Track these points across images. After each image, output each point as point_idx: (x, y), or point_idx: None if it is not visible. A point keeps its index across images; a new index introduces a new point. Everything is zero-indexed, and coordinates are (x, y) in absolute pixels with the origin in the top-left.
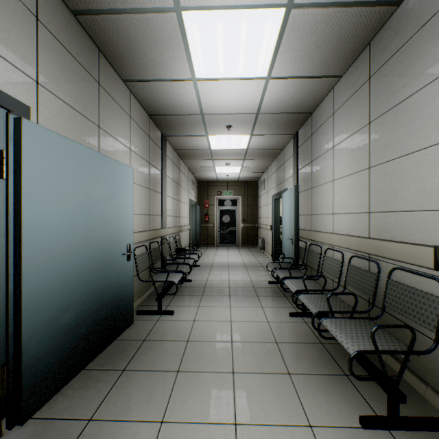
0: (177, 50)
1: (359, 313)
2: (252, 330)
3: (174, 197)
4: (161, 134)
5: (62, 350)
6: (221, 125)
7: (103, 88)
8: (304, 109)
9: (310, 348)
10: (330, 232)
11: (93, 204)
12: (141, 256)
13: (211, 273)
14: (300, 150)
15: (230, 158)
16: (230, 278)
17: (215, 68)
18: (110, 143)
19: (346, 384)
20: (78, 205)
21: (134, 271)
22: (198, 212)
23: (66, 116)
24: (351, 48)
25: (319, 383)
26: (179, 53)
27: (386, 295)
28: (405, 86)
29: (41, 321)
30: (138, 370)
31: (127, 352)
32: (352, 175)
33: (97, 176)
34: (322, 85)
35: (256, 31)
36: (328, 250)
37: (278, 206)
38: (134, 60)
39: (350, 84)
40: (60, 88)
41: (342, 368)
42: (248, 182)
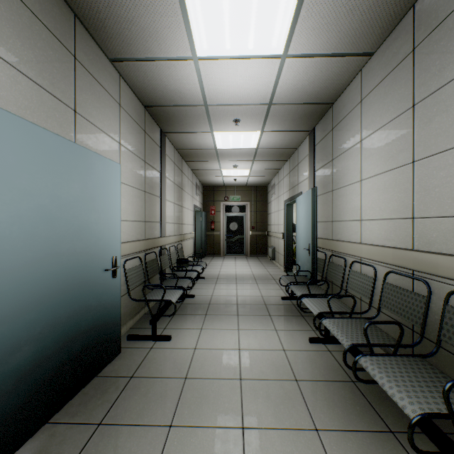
0: (172, 15)
1: (404, 347)
2: (265, 363)
3: (176, 202)
4: (160, 130)
5: (9, 405)
6: (227, 119)
7: (81, 64)
8: (325, 98)
9: (339, 389)
10: (357, 241)
11: (61, 206)
12: (134, 270)
13: (217, 287)
14: (318, 148)
15: (238, 160)
16: (238, 292)
17: (219, 43)
18: (91, 133)
19: (395, 447)
20: (37, 207)
21: (124, 288)
22: (203, 219)
23: (22, 91)
24: (390, 12)
25: (358, 445)
26: (175, 19)
27: (443, 326)
28: None
29: None
30: (119, 423)
31: (108, 395)
32: (387, 172)
33: (68, 171)
34: (348, 66)
35: None
36: (354, 263)
37: (291, 212)
38: (120, 30)
39: (384, 62)
40: (12, 52)
41: (385, 420)
42: (257, 186)
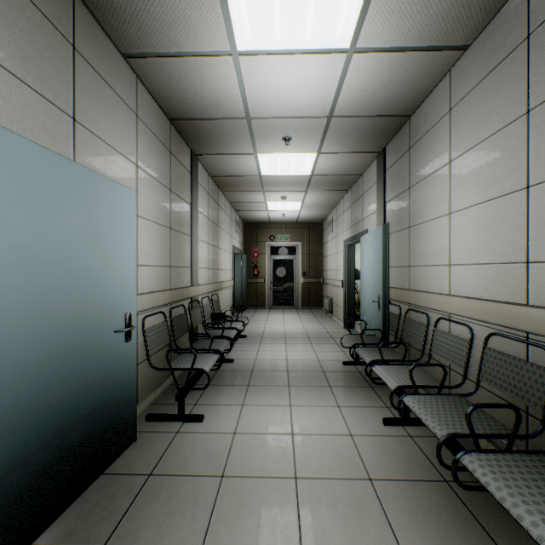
0: None
1: (520, 438)
2: (327, 454)
3: (210, 243)
4: (190, 152)
5: None
6: (275, 137)
7: (82, 58)
8: (400, 109)
9: (429, 493)
10: (445, 292)
11: (52, 246)
12: (155, 329)
13: (261, 348)
14: (390, 174)
15: (288, 189)
16: (288, 356)
17: (267, 31)
18: (97, 149)
19: None
20: (14, 248)
21: (143, 353)
22: (244, 264)
23: None
24: None
25: None
26: None
27: None
28: None
29: None
30: None
31: (117, 502)
32: (488, 202)
33: (61, 198)
34: (434, 65)
35: None
36: (440, 321)
37: (353, 255)
38: (134, 12)
39: (484, 57)
40: None
41: (497, 541)
42: (310, 223)
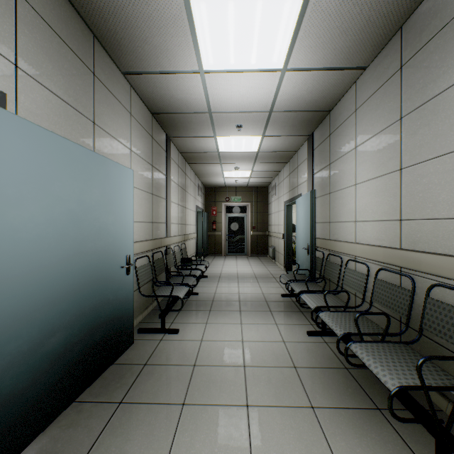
0: (182, 36)
1: (391, 336)
2: (266, 352)
3: (180, 204)
4: (165, 135)
5: (46, 382)
6: (230, 125)
7: (98, 80)
8: (322, 106)
9: (334, 375)
10: (352, 241)
11: (86, 210)
12: (143, 268)
13: (219, 285)
14: (316, 152)
15: (240, 162)
16: (239, 290)
17: (224, 58)
18: (107, 141)
19: (380, 421)
20: (67, 211)
21: (135, 285)
22: (205, 220)
23: (53, 109)
24: (380, 33)
25: (348, 419)
26: (184, 39)
27: (424, 316)
28: (448, 72)
29: (19, 350)
30: (137, 402)
31: (126, 379)
32: (379, 178)
33: (91, 178)
34: (344, 78)
35: (273, 13)
36: (349, 262)
37: (291, 213)
38: (133, 48)
39: (376, 76)
40: (45, 75)
41: (373, 399)
42: (258, 187)
